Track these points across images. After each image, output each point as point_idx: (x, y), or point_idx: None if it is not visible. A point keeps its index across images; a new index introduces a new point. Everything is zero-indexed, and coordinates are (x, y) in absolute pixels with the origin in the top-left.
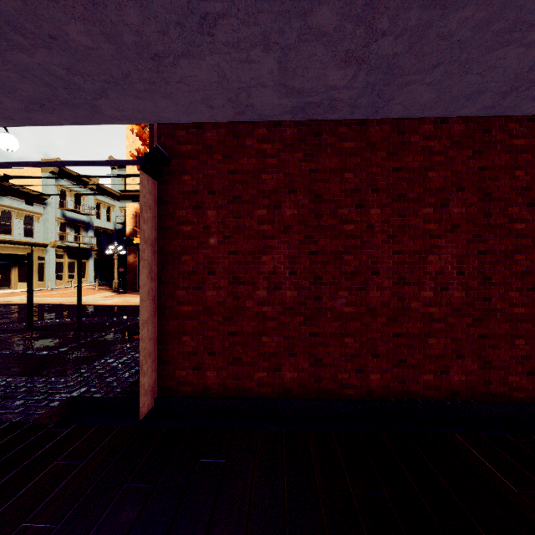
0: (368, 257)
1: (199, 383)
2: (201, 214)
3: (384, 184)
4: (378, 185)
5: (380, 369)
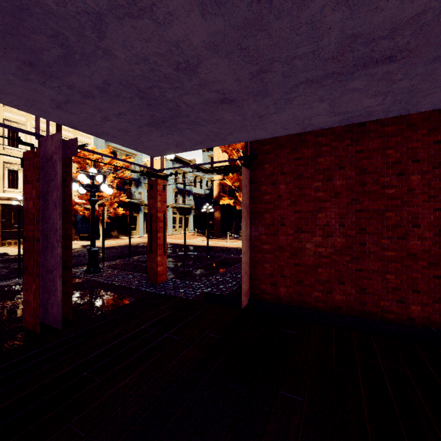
0: (408, 214)
1: (274, 294)
2: (276, 188)
3: (425, 155)
4: (418, 157)
5: (421, 303)
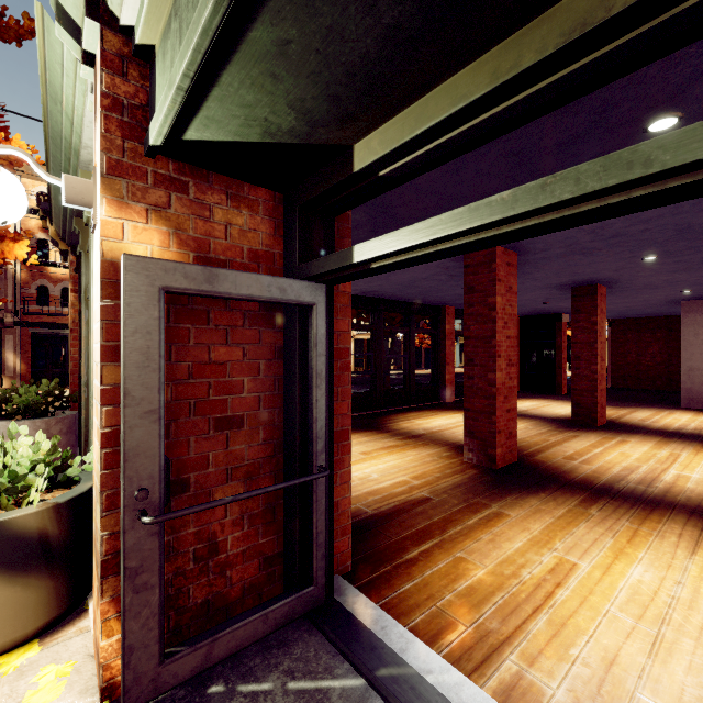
0: None
1: (625, 384)
2: (626, 336)
3: None
4: None
5: None
